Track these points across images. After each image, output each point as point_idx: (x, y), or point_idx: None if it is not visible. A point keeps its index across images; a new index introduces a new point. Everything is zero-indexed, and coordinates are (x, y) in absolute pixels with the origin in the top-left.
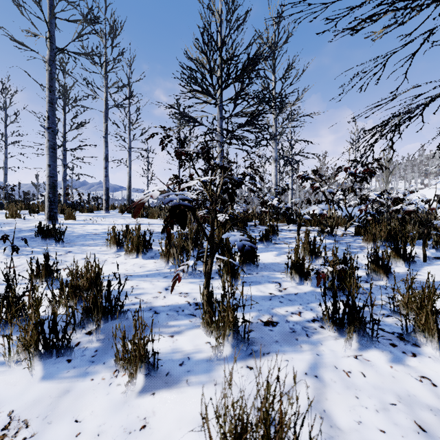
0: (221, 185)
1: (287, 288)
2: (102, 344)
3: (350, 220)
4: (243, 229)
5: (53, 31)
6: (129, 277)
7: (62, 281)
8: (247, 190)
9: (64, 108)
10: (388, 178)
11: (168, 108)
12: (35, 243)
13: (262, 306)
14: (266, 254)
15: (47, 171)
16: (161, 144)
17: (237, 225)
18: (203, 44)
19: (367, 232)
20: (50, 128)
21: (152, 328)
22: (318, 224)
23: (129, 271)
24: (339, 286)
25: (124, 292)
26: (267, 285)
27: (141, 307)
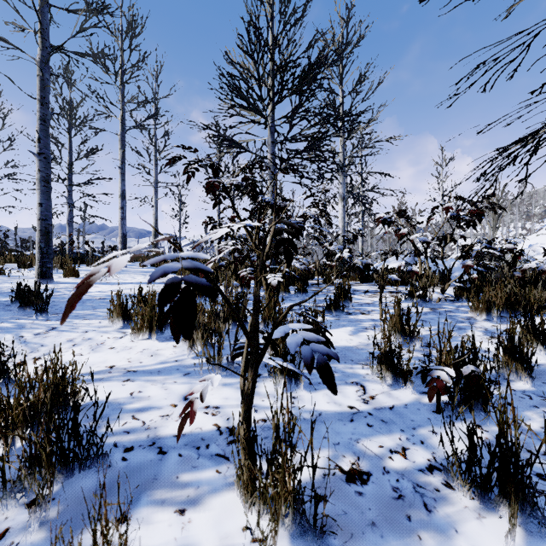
0: (272, 237)
1: (376, 396)
2: (48, 534)
3: (443, 277)
4: (303, 290)
5: (47, 24)
6: (131, 374)
7: (0, 399)
8: (305, 236)
9: (69, 131)
10: (496, 222)
11: (203, 129)
12: (9, 313)
13: (339, 434)
14: (337, 331)
15: (38, 212)
16: (185, 173)
17: (294, 284)
18: (249, 41)
19: (477, 297)
20: (42, 153)
21: (127, 537)
22: (402, 283)
23: (133, 363)
24: (463, 398)
25: (117, 405)
26: (344, 390)
27: (139, 439)
